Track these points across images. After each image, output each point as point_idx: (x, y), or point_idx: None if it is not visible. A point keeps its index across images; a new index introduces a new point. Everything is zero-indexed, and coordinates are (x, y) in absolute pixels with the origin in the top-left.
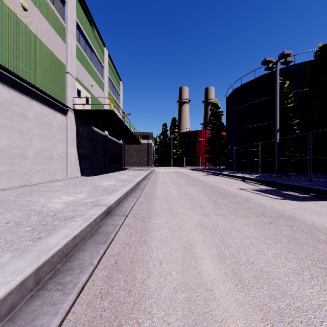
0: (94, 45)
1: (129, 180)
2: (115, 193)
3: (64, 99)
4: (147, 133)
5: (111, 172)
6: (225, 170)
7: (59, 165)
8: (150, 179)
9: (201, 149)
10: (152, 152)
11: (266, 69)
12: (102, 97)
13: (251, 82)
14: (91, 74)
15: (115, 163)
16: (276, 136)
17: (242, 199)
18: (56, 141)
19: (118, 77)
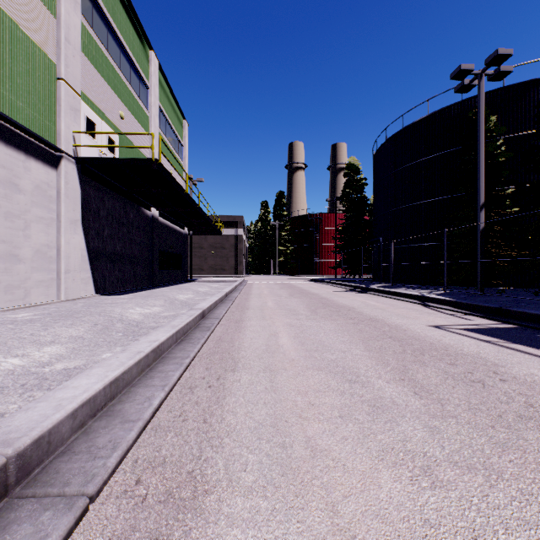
0: (128, 40)
1: (193, 303)
2: (111, 359)
3: (51, 134)
4: (234, 218)
5: (164, 286)
6: (373, 282)
7: (38, 273)
8: (235, 301)
9: (326, 246)
10: (242, 250)
11: (459, 89)
12: (136, 133)
13: (421, 122)
14: (120, 94)
15: (173, 269)
16: (479, 217)
17: (476, 365)
18: (31, 222)
19: (179, 112)
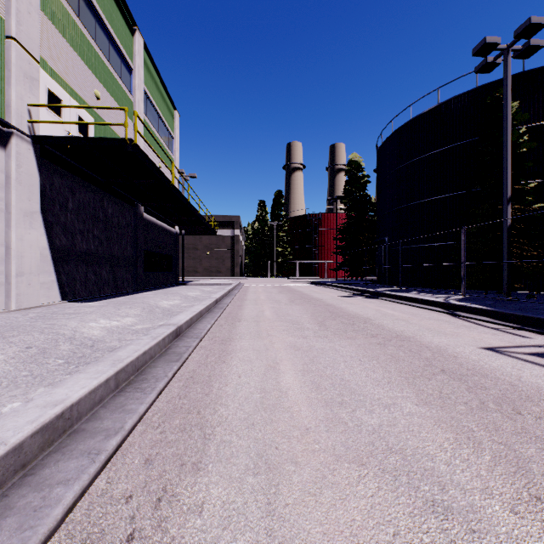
0: (106, 10)
1: (178, 311)
2: None
3: None
4: (230, 217)
5: (150, 290)
6: (378, 286)
7: None
8: (225, 310)
9: (326, 247)
10: (238, 252)
11: (480, 68)
12: (106, 107)
13: (431, 112)
14: (95, 70)
15: (162, 271)
16: (505, 212)
17: None
18: None
19: (169, 101)
